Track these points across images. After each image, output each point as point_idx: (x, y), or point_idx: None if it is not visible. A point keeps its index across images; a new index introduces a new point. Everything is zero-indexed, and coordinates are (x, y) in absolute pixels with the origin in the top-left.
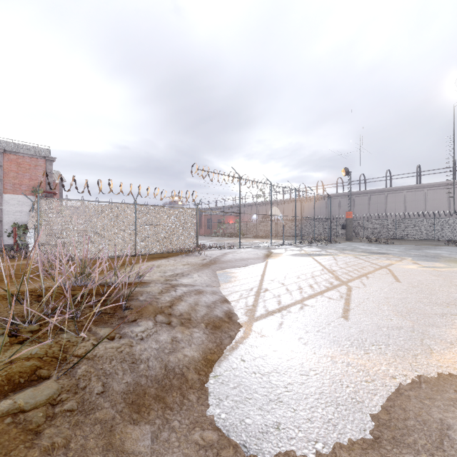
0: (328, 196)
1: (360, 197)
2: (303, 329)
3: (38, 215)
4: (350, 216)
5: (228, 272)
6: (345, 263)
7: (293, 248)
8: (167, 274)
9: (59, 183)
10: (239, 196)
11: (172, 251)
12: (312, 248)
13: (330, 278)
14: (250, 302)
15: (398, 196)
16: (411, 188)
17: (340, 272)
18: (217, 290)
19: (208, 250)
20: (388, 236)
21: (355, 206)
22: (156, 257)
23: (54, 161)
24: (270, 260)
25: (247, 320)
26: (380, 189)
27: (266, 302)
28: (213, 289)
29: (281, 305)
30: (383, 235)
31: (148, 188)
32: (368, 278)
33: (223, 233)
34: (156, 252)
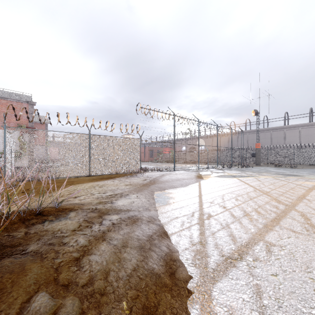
0: (241, 131)
1: (264, 133)
2: (307, 314)
3: (5, 141)
4: (258, 147)
5: (166, 192)
6: (271, 184)
7: (217, 170)
8: (105, 195)
9: (45, 124)
10: (174, 129)
11: (120, 173)
12: (232, 171)
13: (270, 201)
14: (195, 236)
15: (294, 132)
16: (305, 126)
17: (274, 193)
18: (155, 215)
19: (149, 172)
20: (287, 162)
21: (260, 140)
22: (104, 177)
23: (35, 104)
24: (202, 180)
25: (199, 281)
26: (280, 127)
27: (216, 237)
28: (150, 215)
29: (238, 243)
30: (283, 162)
31: (100, 121)
32: (310, 200)
33: (161, 160)
34: (107, 173)
